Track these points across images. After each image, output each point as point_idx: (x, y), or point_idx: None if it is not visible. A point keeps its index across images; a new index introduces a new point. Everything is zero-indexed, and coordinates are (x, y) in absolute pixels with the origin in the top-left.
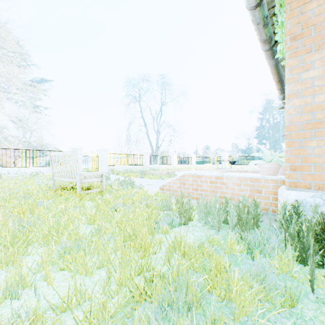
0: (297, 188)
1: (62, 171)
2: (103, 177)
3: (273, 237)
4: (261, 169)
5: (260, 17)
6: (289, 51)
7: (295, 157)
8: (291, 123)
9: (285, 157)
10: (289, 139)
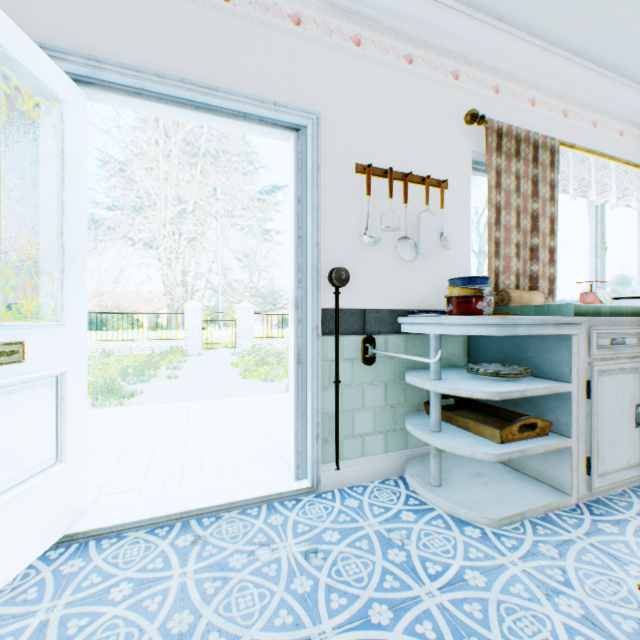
0: None
1: None
2: None
3: None
4: None
5: None
6: None
7: None
8: None
9: None
10: None
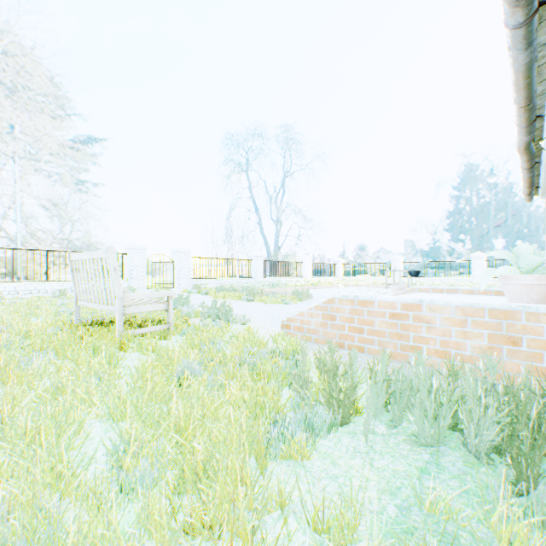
0: None
1: (91, 290)
2: (170, 303)
3: None
4: (510, 289)
5: None
6: None
7: None
8: None
9: None
10: None
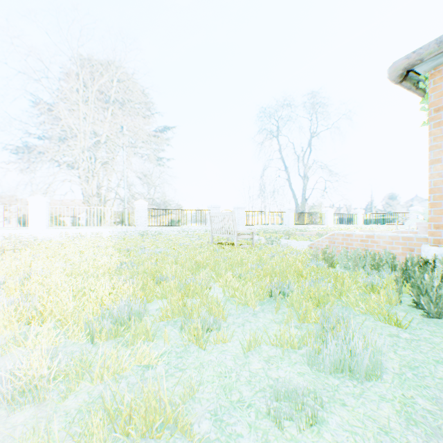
0: (440, 244)
1: (220, 229)
2: (253, 235)
3: (392, 273)
4: (419, 229)
5: (409, 85)
6: (433, 121)
7: (438, 217)
8: (435, 186)
9: (429, 216)
10: (433, 201)
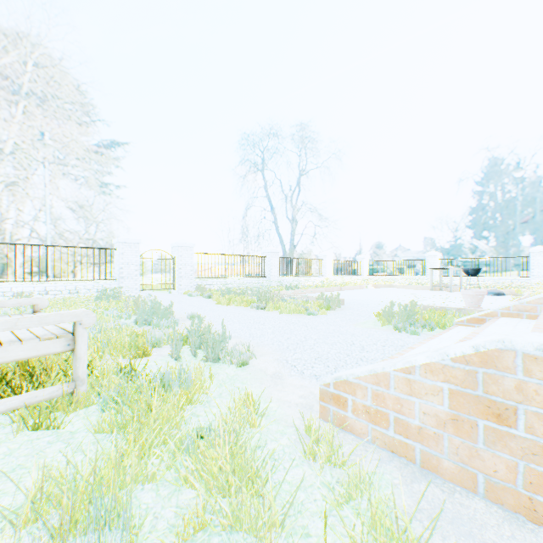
0: None
1: None
2: (77, 336)
3: None
4: None
5: None
6: None
7: None
8: None
9: None
10: None
